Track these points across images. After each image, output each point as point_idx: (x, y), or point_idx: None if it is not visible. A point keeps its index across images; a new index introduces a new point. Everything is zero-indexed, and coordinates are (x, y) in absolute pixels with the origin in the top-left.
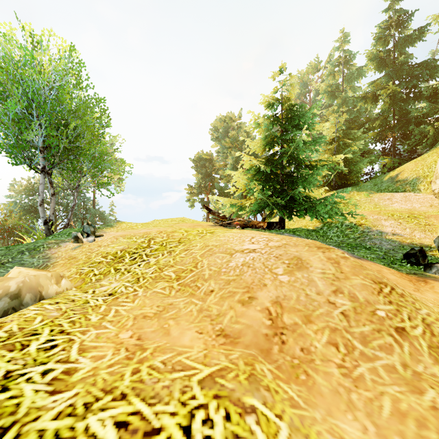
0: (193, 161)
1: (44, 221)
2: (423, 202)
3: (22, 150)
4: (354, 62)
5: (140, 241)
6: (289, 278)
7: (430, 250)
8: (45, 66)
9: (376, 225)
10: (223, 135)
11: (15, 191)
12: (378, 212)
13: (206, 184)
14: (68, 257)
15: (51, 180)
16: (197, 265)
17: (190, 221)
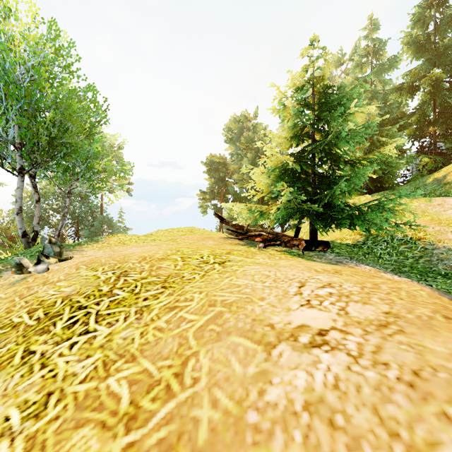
0: (206, 164)
1: (22, 233)
2: None
3: None
4: (385, 52)
5: (105, 277)
6: None
7: None
8: (16, 39)
9: (441, 239)
10: (237, 136)
11: None
12: (439, 222)
13: (220, 189)
14: None
15: (35, 184)
16: (185, 372)
17: (199, 231)
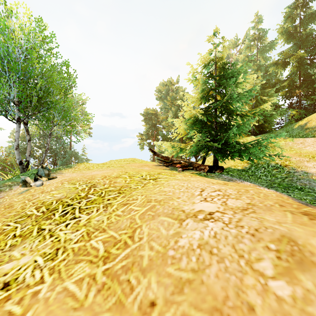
0: (143, 115)
1: (19, 162)
2: None
3: (2, 104)
4: (266, 38)
5: (81, 188)
6: (291, 290)
7: None
8: (16, 32)
9: (300, 166)
10: (165, 95)
11: (13, 138)
12: (299, 155)
13: (153, 132)
14: (7, 205)
15: (27, 129)
16: (134, 235)
17: (139, 161)
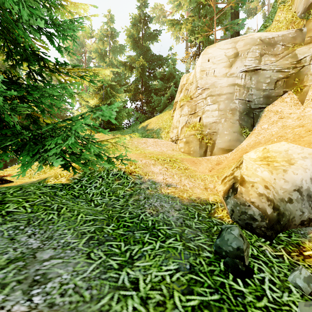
0: None
1: None
2: (167, 146)
3: None
4: (118, 40)
5: None
6: None
7: (213, 208)
8: None
9: (147, 172)
10: None
11: None
12: (145, 156)
13: None
14: None
15: None
16: None
17: None
